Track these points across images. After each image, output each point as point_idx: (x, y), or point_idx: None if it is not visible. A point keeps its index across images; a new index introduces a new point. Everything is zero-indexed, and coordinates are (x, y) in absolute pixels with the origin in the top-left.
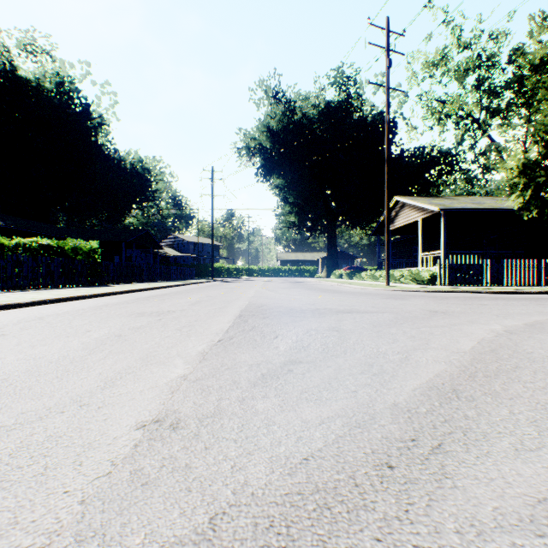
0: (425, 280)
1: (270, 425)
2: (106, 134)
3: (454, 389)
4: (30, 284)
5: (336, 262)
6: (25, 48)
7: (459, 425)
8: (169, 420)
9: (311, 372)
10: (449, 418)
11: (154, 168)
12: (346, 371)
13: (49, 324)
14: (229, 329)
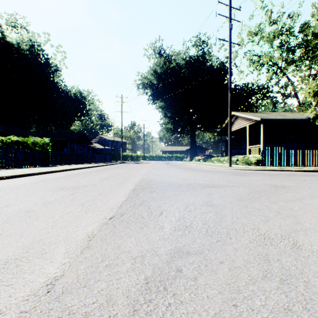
0: (253, 162)
1: None
2: (59, 76)
3: None
4: (2, 165)
5: (195, 152)
6: (10, 24)
7: None
8: None
9: (203, 274)
10: None
11: (88, 96)
12: (244, 272)
13: None
14: (122, 203)
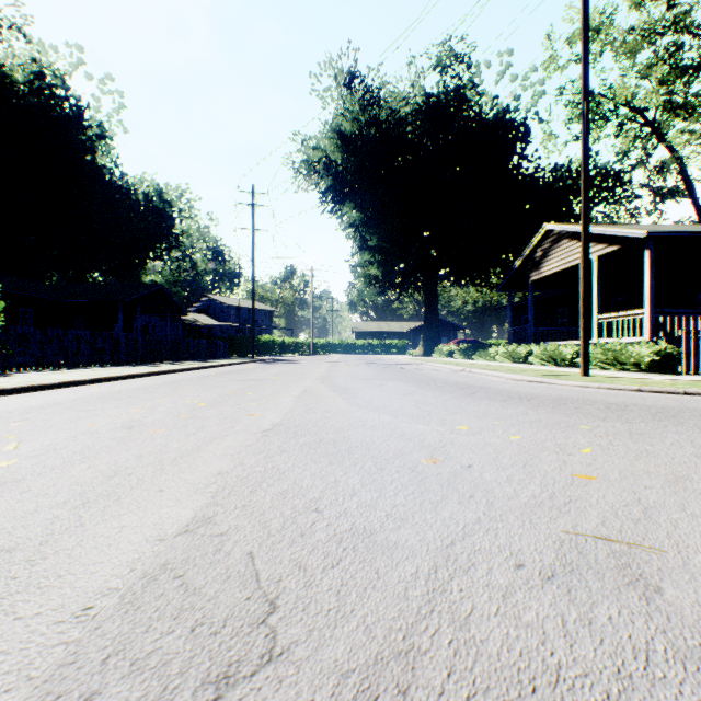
0: (646, 362)
1: None
2: (109, 152)
3: None
4: None
5: (437, 333)
6: None
7: None
8: None
9: None
10: None
11: (178, 200)
12: None
13: None
14: None
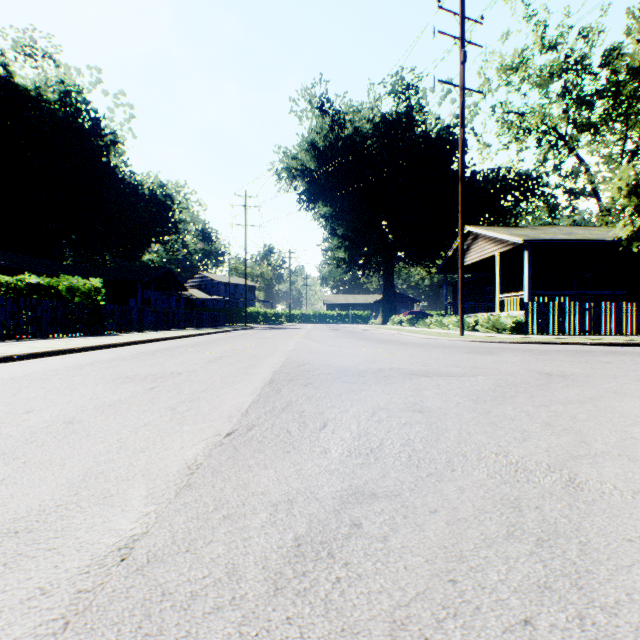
0: (508, 328)
1: None
2: (120, 154)
3: None
4: (9, 333)
5: (393, 306)
6: (22, 50)
7: None
8: None
9: (400, 530)
10: None
11: (177, 194)
12: (473, 527)
13: None
14: (250, 407)
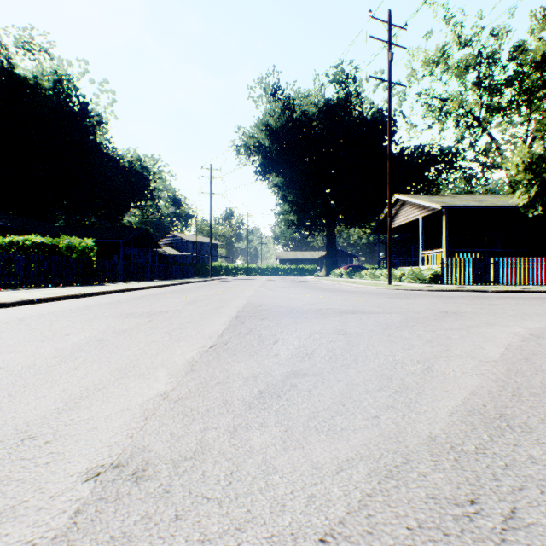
0: (427, 279)
1: (269, 474)
2: (105, 133)
3: (500, 413)
4: (22, 283)
5: (335, 261)
6: (23, 46)
7: (528, 473)
8: (133, 465)
9: (318, 388)
10: (511, 461)
11: (153, 166)
12: (361, 386)
13: (27, 326)
14: (223, 332)
